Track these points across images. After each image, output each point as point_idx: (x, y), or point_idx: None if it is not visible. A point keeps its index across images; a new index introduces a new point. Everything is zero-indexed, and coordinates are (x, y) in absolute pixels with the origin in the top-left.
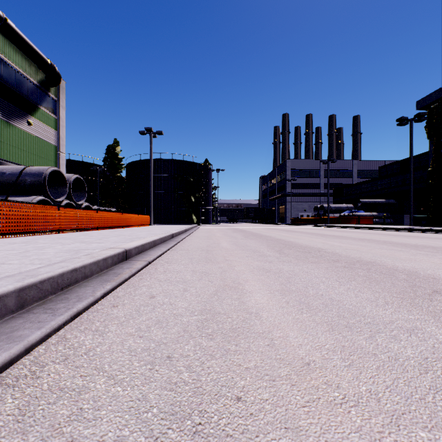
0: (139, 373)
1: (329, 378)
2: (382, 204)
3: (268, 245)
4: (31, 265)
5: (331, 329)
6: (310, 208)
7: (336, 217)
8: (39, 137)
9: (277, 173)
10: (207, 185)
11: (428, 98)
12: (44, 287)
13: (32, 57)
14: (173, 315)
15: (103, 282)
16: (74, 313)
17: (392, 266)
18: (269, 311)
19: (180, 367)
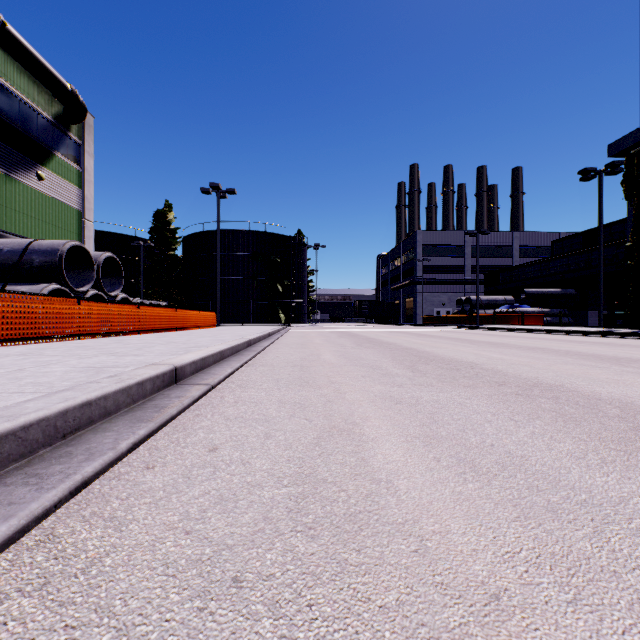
0: (178, 619)
1: (543, 633)
2: (557, 296)
3: (393, 358)
4: (18, 395)
5: (522, 515)
6: (450, 301)
7: (489, 314)
8: (55, 197)
9: (402, 251)
10: (301, 268)
11: (626, 139)
12: (30, 436)
13: (43, 80)
14: (246, 485)
15: (135, 423)
16: (77, 484)
17: (591, 392)
18: (409, 477)
19: (256, 604)
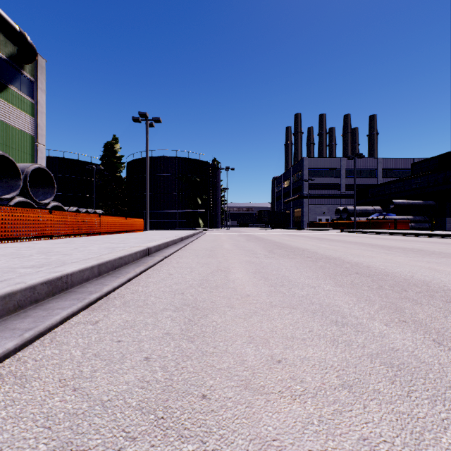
0: None
1: None
2: (419, 206)
3: (333, 279)
4: None
5: None
6: (329, 211)
7: (364, 221)
8: (8, 123)
9: (292, 173)
10: (215, 186)
11: None
12: None
13: None
14: None
15: None
16: None
17: None
18: None
19: None
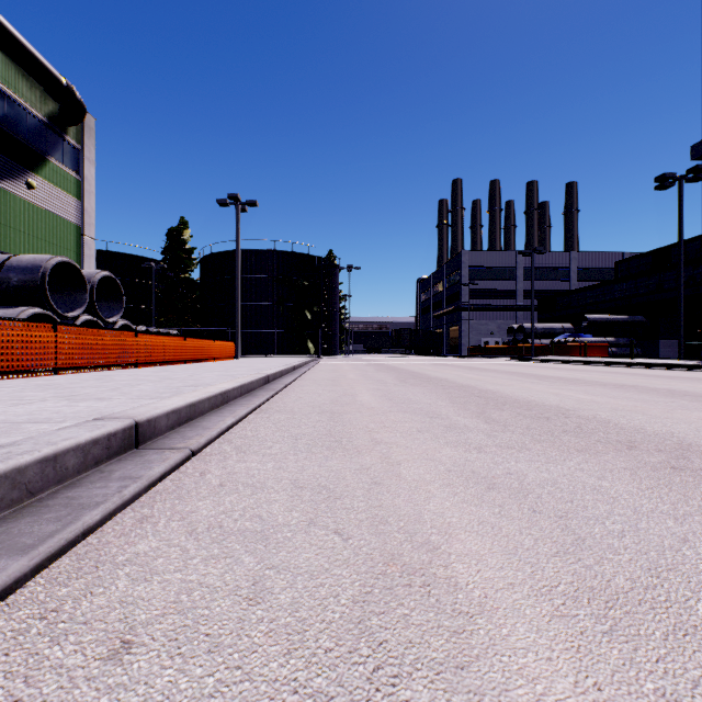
0: None
1: None
2: (624, 324)
3: (451, 399)
4: None
5: None
6: (500, 330)
7: (546, 344)
8: (48, 209)
9: (445, 274)
10: (332, 292)
11: None
12: None
13: (32, 72)
14: None
15: None
16: None
17: None
18: None
19: None
